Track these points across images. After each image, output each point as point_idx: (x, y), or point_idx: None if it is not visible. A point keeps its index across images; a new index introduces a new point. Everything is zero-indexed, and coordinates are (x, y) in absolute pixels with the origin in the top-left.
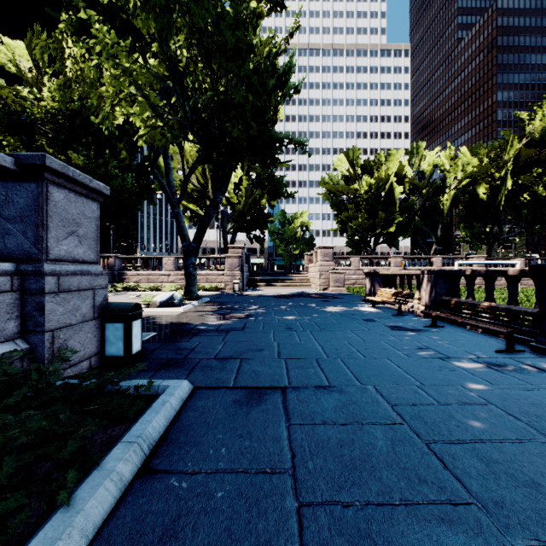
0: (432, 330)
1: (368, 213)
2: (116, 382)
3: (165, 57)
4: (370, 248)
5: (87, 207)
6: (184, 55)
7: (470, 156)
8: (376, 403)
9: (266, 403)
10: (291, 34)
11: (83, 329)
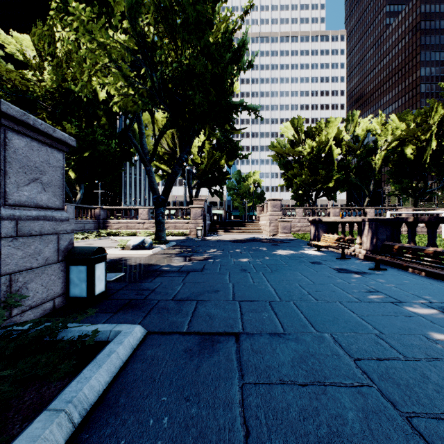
0: (376, 273)
1: (311, 171)
2: (55, 333)
3: (135, 33)
4: (312, 201)
5: (52, 156)
6: (152, 31)
7: (398, 122)
8: (336, 356)
9: (218, 354)
10: (245, 12)
11: (45, 272)
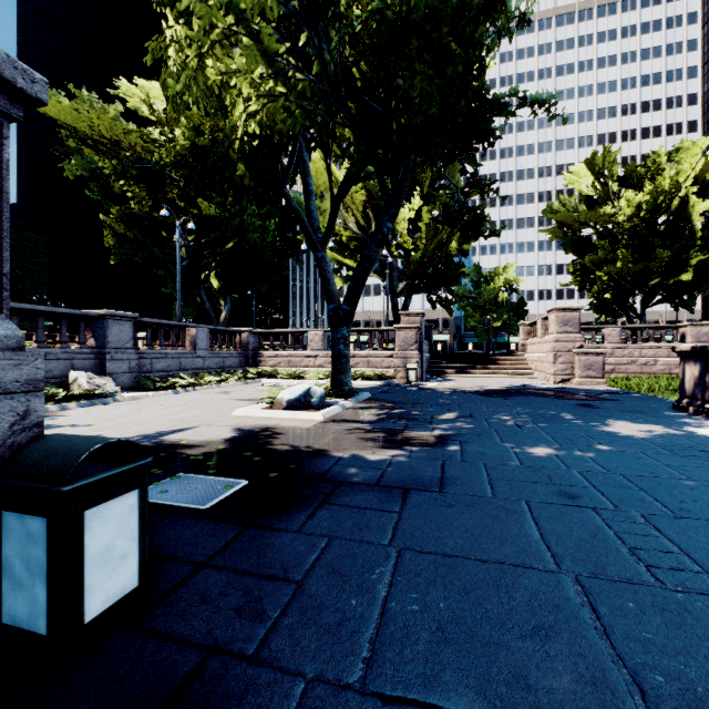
0: None
1: (634, 253)
2: None
3: None
4: (635, 313)
5: None
6: None
7: None
8: None
9: None
10: None
11: None
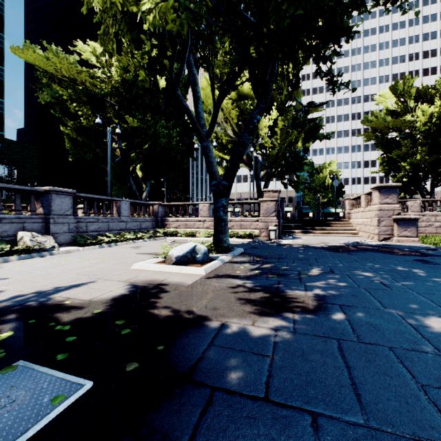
0: None
1: (427, 149)
2: None
3: None
4: (426, 191)
5: None
6: None
7: None
8: None
9: None
10: None
11: None
